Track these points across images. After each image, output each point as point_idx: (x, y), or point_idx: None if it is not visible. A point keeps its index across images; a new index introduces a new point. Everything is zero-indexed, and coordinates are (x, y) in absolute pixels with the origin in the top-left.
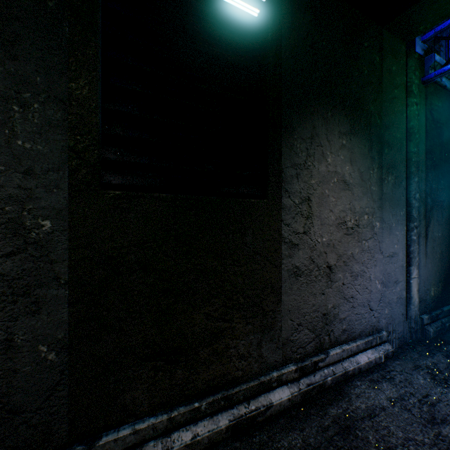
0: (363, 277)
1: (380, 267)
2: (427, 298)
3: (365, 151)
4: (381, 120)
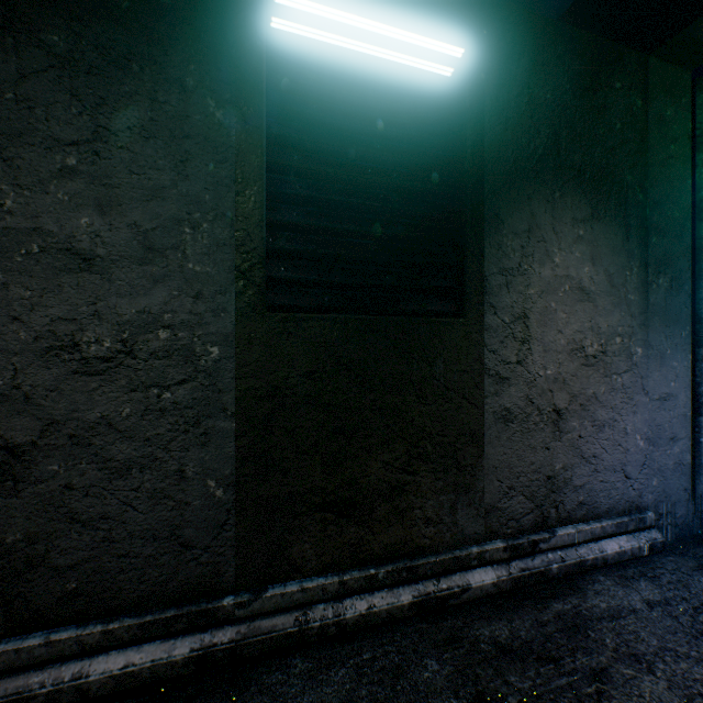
0: (613, 428)
1: (643, 415)
2: None
3: (618, 243)
4: (645, 194)
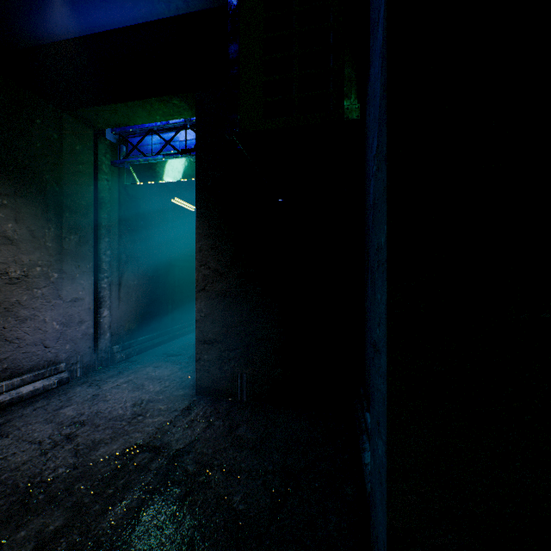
0: (35, 320)
1: (60, 311)
2: (122, 332)
3: (39, 212)
4: (62, 188)
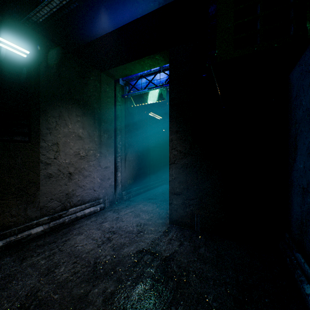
0: (90, 177)
1: (100, 173)
2: (126, 185)
3: (92, 123)
4: (101, 111)
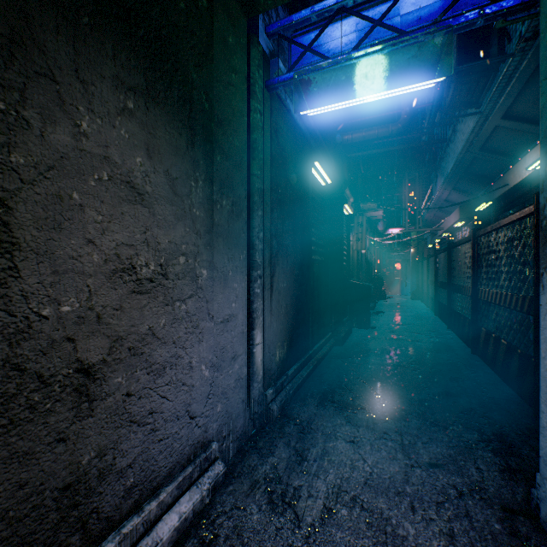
0: (177, 367)
1: (209, 342)
2: (273, 366)
3: (182, 144)
4: (211, 106)
